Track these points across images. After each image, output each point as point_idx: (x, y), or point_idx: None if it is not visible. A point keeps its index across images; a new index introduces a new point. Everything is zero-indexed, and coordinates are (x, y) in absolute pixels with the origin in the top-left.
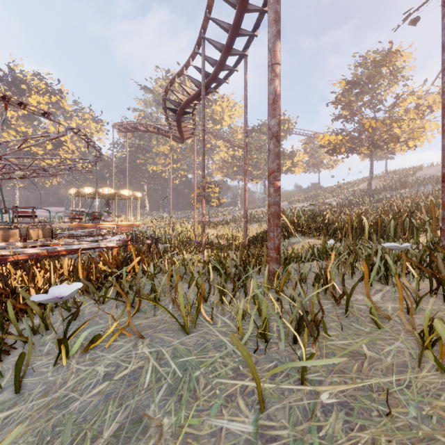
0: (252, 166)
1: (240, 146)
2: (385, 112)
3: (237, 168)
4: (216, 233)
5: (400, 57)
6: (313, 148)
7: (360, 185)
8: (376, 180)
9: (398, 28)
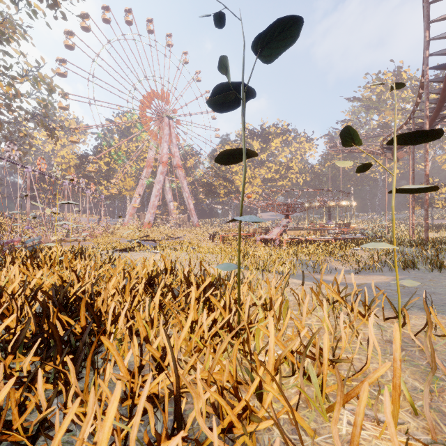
0: None
1: None
2: None
3: None
4: (432, 236)
5: None
6: None
7: None
8: None
9: None
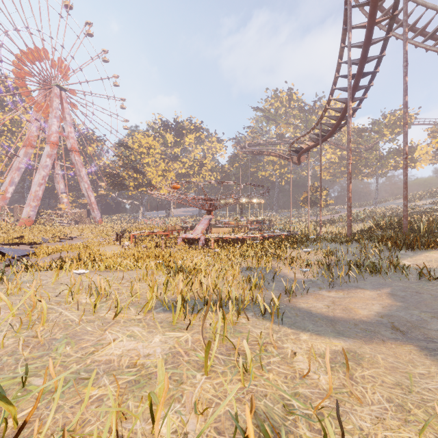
0: (362, 166)
1: None
2: None
3: (345, 169)
4: (326, 231)
5: None
6: None
7: None
8: None
9: None
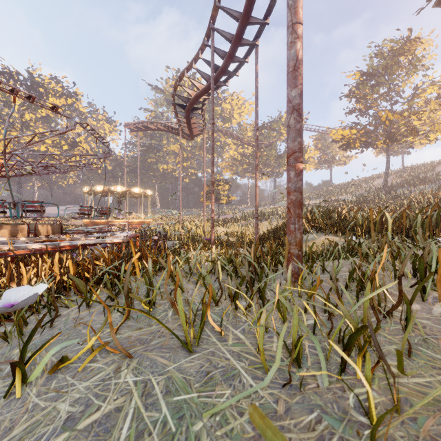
0: (262, 163)
1: (250, 143)
2: (403, 103)
3: (247, 166)
4: (226, 231)
5: (420, 45)
6: (325, 144)
7: (374, 181)
8: (392, 176)
9: (421, 10)
